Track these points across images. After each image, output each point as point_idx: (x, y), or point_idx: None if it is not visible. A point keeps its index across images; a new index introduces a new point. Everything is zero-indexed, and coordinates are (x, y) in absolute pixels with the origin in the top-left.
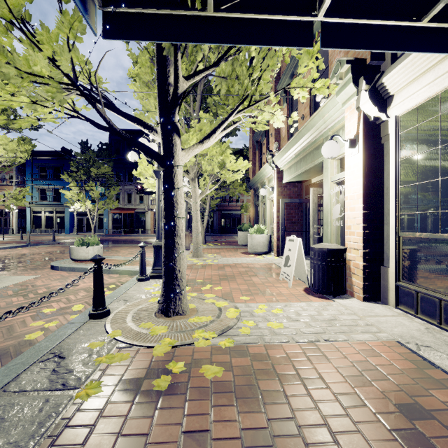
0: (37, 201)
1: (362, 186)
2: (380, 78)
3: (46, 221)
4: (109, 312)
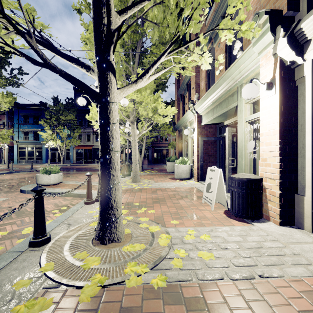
0: (22, 140)
1: (279, 123)
2: (297, 25)
3: (28, 154)
4: (49, 239)
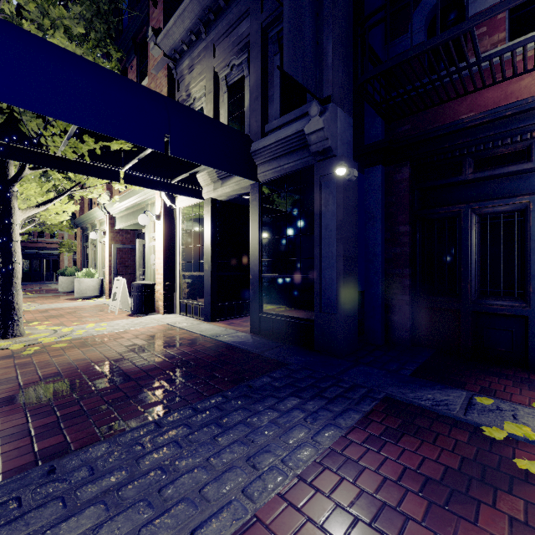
0: None
1: (163, 245)
2: None
3: None
4: None
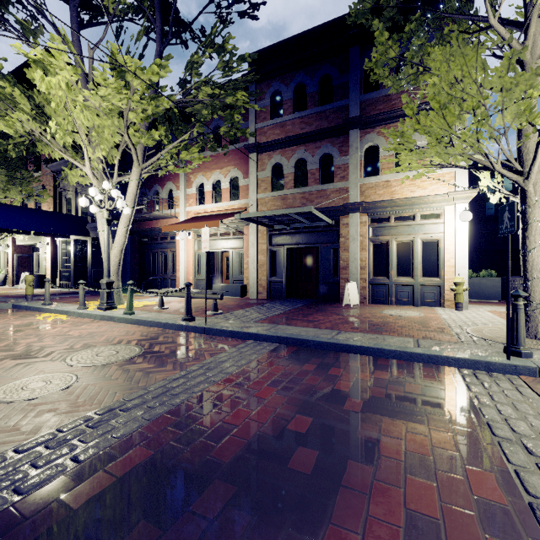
0: None
1: (51, 257)
2: None
3: None
4: None
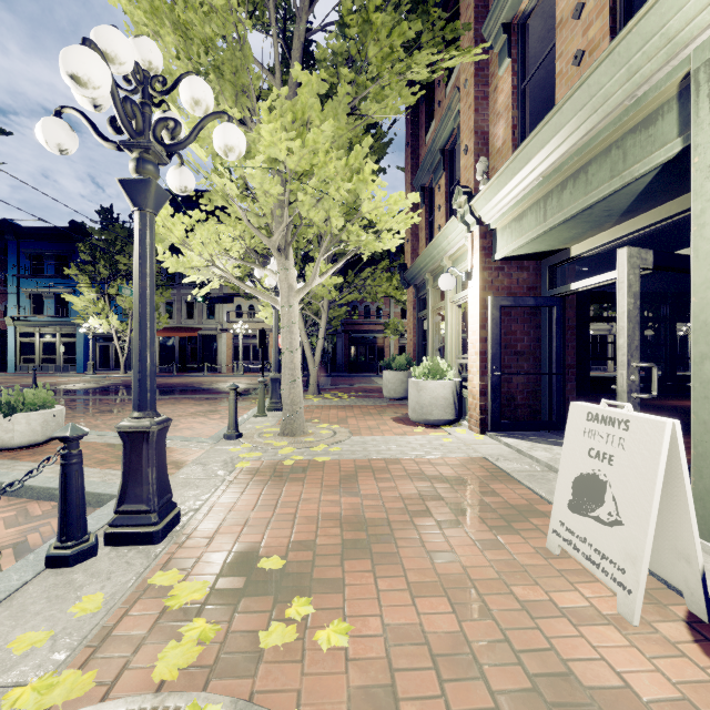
0: (26, 316)
1: None
2: None
3: (43, 350)
4: None
